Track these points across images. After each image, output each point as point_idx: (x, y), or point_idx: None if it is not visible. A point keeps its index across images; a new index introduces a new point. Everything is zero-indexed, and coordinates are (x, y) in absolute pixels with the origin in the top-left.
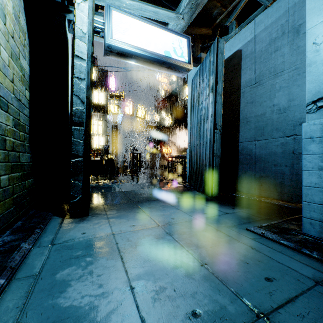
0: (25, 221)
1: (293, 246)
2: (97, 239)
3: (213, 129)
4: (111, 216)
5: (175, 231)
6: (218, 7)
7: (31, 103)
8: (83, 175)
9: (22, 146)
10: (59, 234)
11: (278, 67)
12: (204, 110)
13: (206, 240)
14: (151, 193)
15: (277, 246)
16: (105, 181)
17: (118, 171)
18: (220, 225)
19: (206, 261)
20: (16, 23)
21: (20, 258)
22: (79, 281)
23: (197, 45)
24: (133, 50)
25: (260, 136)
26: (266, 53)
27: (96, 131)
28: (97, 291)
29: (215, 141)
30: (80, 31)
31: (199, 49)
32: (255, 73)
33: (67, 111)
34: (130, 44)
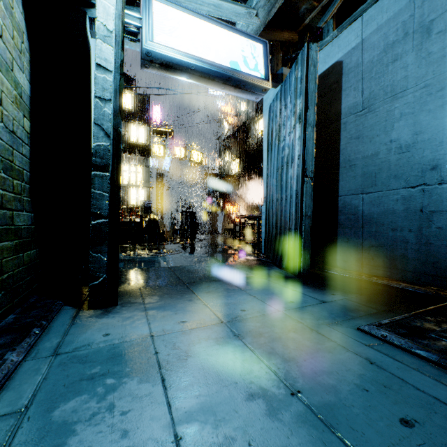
0: (20, 314)
1: (437, 360)
2: (126, 345)
3: (301, 176)
4: (151, 306)
5: (247, 332)
6: (307, 1)
7: (32, 138)
8: (108, 244)
9: (17, 201)
10: (69, 337)
11: (398, 85)
12: (287, 150)
13: (296, 348)
14: (210, 269)
15: (410, 359)
16: (145, 252)
17: (164, 238)
18: (316, 321)
19: (298, 385)
20: (7, 15)
21: (1, 379)
22: (90, 424)
23: (277, 57)
24: (185, 59)
25: (370, 187)
26: (379, 65)
27: (134, 182)
28: (117, 446)
29: (305, 193)
30: (103, 28)
31: (279, 62)
32: (362, 94)
33: (88, 150)
34: (180, 50)
